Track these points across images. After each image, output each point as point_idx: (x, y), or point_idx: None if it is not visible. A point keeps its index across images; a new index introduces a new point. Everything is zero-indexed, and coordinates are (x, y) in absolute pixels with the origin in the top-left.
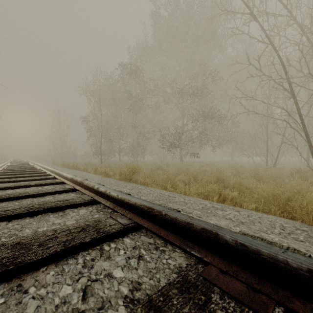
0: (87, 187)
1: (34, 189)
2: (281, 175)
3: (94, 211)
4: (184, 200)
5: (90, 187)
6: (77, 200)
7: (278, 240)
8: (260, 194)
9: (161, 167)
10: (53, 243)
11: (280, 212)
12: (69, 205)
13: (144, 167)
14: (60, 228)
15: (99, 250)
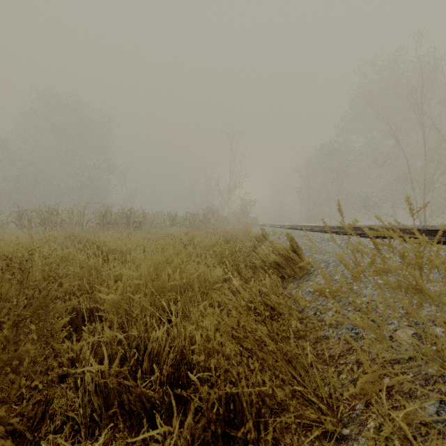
0: None
1: None
2: None
3: None
4: None
5: None
6: None
7: None
8: None
9: None
10: None
11: None
12: None
13: None
14: None
15: None
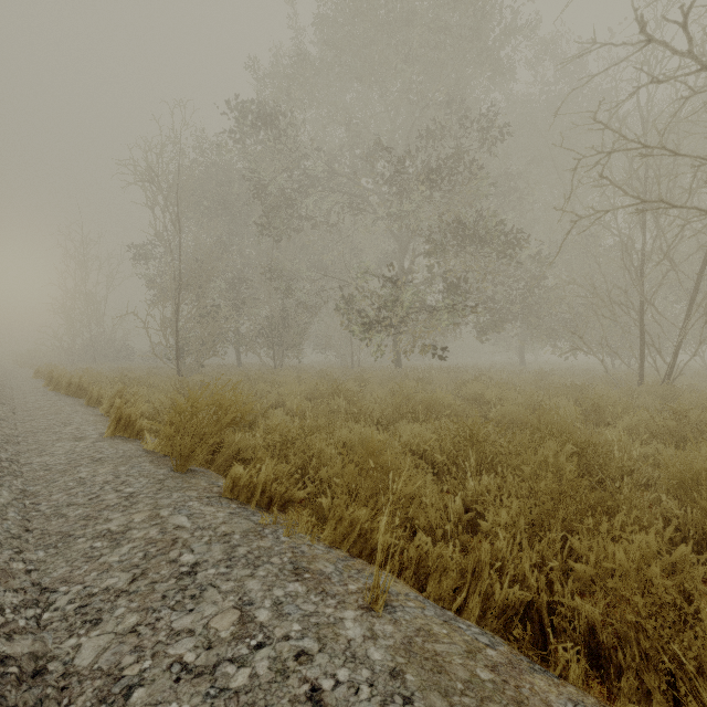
0: None
1: None
2: None
3: None
4: None
5: None
6: None
7: None
8: None
9: (343, 391)
10: None
11: None
12: None
13: (291, 386)
14: None
15: None
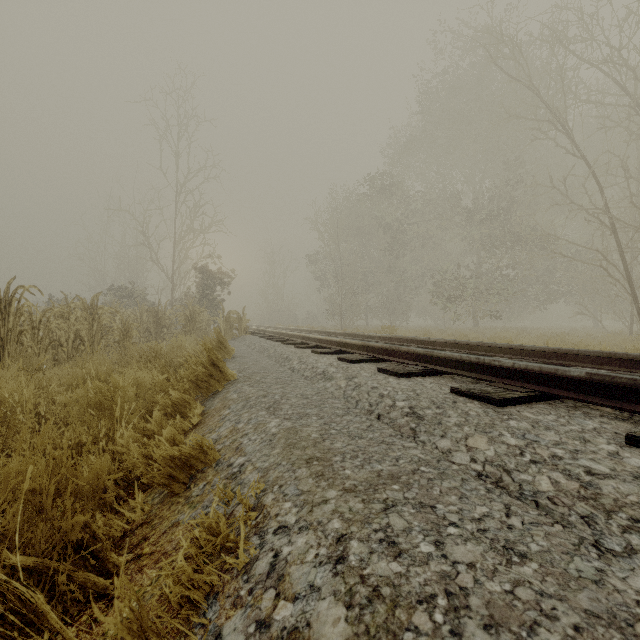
0: (358, 336)
1: None
2: (607, 344)
3: None
4: None
5: (361, 334)
6: None
7: None
8: None
9: (428, 333)
10: None
11: None
12: None
13: (404, 332)
14: None
15: None
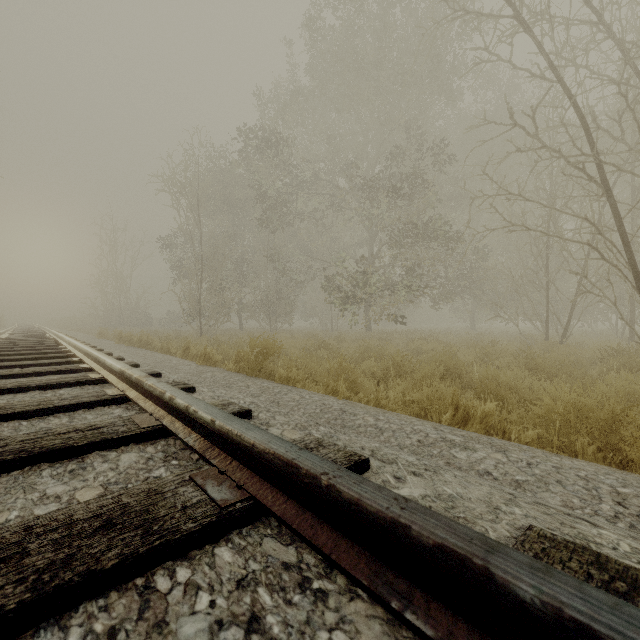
0: (151, 394)
1: (34, 397)
2: (580, 361)
3: (158, 458)
4: (375, 421)
5: (155, 394)
6: (121, 427)
7: (633, 550)
8: (548, 408)
9: (326, 344)
10: (5, 576)
11: (596, 449)
12: (97, 443)
13: (289, 342)
14: (47, 517)
15: (139, 594)
